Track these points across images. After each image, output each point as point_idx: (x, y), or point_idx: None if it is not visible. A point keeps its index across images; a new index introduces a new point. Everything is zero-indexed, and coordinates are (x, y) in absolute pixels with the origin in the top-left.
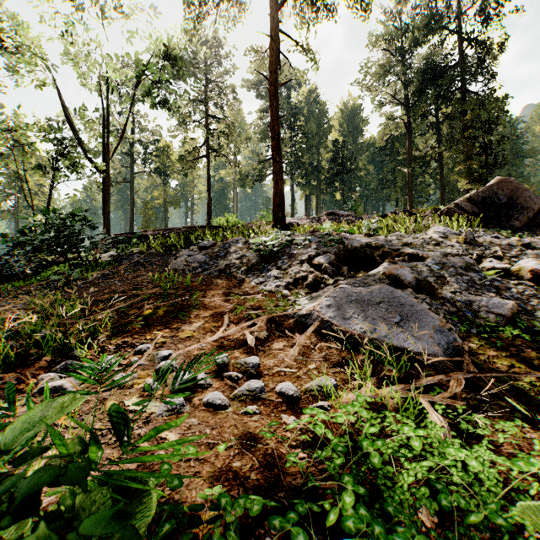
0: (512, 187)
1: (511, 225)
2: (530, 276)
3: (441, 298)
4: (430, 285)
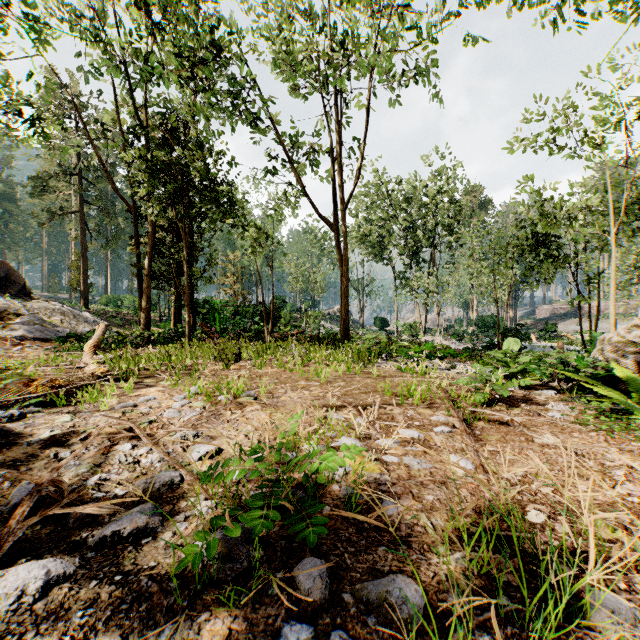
0: (10, 268)
1: (11, 292)
2: (60, 322)
3: (51, 329)
4: (44, 326)
